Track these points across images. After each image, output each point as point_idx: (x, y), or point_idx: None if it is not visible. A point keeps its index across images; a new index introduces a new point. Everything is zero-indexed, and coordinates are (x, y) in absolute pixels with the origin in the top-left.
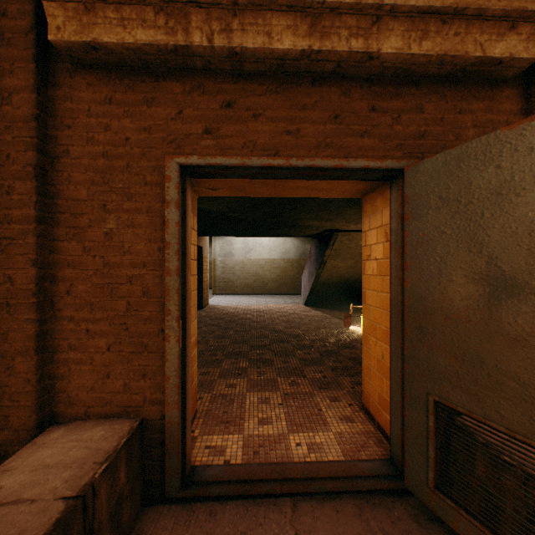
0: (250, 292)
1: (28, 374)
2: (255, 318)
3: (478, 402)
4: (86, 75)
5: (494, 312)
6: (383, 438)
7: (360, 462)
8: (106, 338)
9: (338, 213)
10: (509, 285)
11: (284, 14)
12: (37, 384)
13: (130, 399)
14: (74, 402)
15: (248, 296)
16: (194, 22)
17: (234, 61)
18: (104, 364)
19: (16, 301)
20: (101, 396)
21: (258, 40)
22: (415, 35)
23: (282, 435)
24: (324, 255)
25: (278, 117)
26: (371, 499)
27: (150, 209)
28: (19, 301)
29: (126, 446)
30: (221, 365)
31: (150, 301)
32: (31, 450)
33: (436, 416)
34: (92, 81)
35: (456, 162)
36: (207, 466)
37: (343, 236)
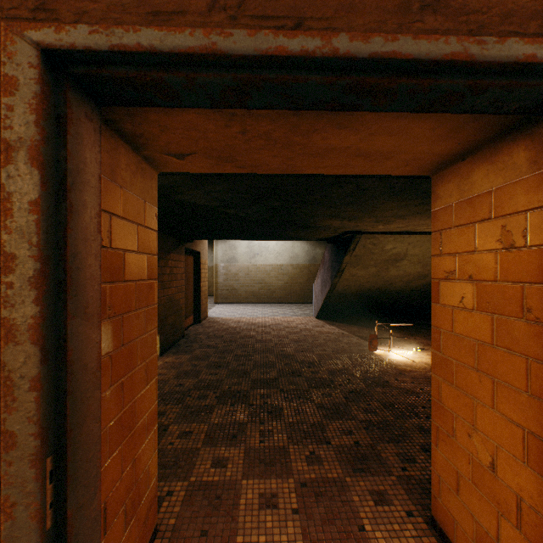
0: (255, 301)
1: None
2: (260, 335)
3: None
4: None
5: None
6: None
7: None
8: None
9: (369, 208)
10: None
11: None
12: None
13: None
14: None
15: (253, 305)
16: None
17: None
18: None
19: None
20: None
21: None
22: None
23: None
24: (342, 262)
25: None
26: None
27: None
28: None
29: None
30: (210, 418)
31: None
32: None
33: None
34: None
35: None
36: None
37: (367, 240)
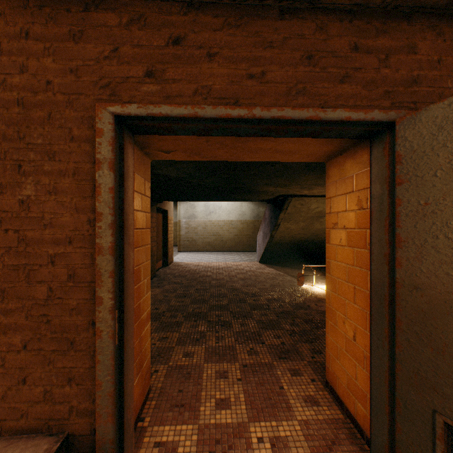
0: (211, 250)
1: None
2: (215, 275)
3: None
4: None
5: None
6: (355, 430)
7: None
8: (22, 333)
9: (295, 179)
10: None
11: None
12: None
13: (53, 410)
14: None
15: (209, 253)
16: None
17: None
18: (18, 365)
19: None
20: (15, 407)
21: None
22: None
23: (241, 424)
24: (278, 218)
25: (238, 57)
26: None
27: (77, 171)
28: None
29: None
30: (180, 329)
31: (77, 286)
32: None
33: (448, 445)
34: (3, 9)
35: None
36: None
37: (296, 201)
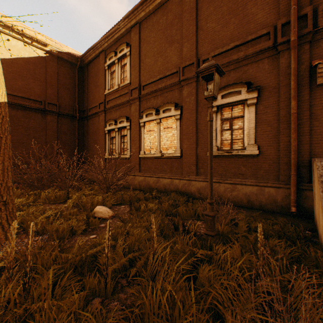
0: None
1: (307, 148)
2: None
3: None
4: (319, 87)
5: None
6: None
7: None
8: None
9: None
10: None
11: None
12: (309, 150)
13: None
14: (316, 155)
15: None
16: None
17: None
18: None
19: (304, 134)
20: None
21: None
22: None
23: None
24: None
25: None
26: None
27: None
28: (305, 134)
29: None
30: None
31: None
32: None
33: None
34: (320, 88)
35: None
36: None
37: None
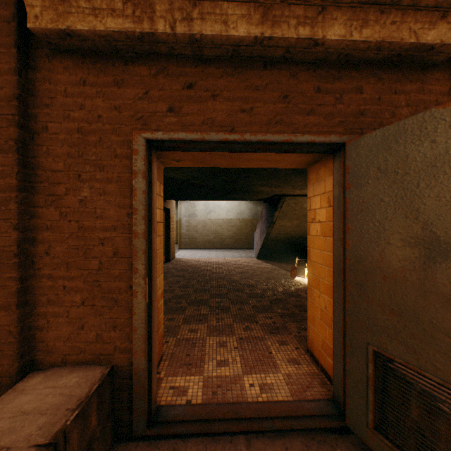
0: (210, 247)
1: (10, 327)
2: (214, 269)
3: (414, 354)
4: (63, 60)
5: (429, 273)
6: (326, 379)
7: (306, 402)
8: (81, 293)
9: (286, 181)
10: (444, 249)
11: (239, 4)
12: (18, 336)
13: (102, 348)
14: (52, 351)
15: (209, 250)
16: (158, 11)
17: (194, 47)
18: (78, 316)
19: None
20: (76, 345)
21: (216, 28)
22: (356, 23)
23: (237, 376)
24: (274, 216)
25: (234, 97)
26: (316, 437)
27: (119, 179)
28: (2, 261)
29: (97, 392)
30: (184, 312)
31: (119, 260)
32: (11, 396)
33: (375, 364)
34: (68, 65)
35: (394, 137)
36: (171, 406)
37: (290, 200)
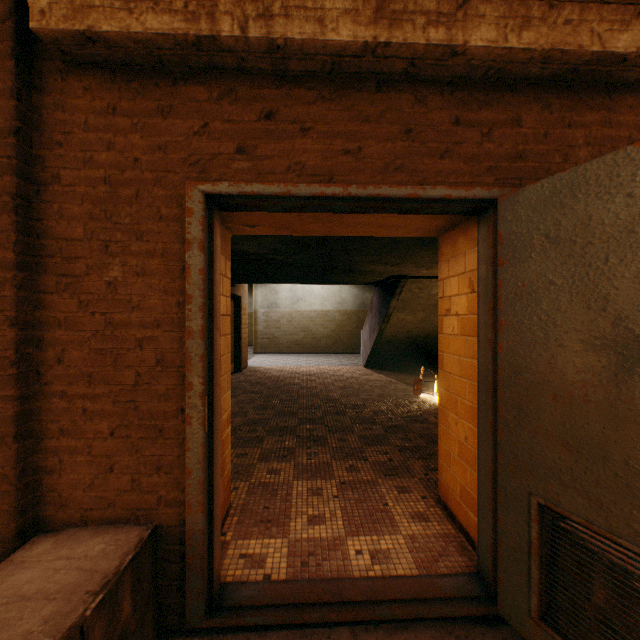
0: (299, 351)
1: (4, 469)
2: (304, 383)
3: (601, 510)
4: (82, 77)
5: (624, 390)
6: (466, 543)
7: (439, 578)
8: (109, 419)
9: (407, 256)
10: None
11: None
12: (16, 482)
13: (140, 500)
14: (67, 503)
15: (296, 355)
16: (222, 4)
17: (275, 58)
18: (105, 453)
19: None
20: (102, 496)
21: (307, 29)
22: (512, 23)
23: (337, 538)
24: (389, 306)
25: (333, 132)
26: (454, 629)
27: (166, 251)
28: None
29: (132, 565)
30: (261, 445)
31: (166, 371)
32: (5, 571)
33: (541, 524)
34: (90, 84)
35: (570, 190)
36: (241, 584)
37: (413, 284)
